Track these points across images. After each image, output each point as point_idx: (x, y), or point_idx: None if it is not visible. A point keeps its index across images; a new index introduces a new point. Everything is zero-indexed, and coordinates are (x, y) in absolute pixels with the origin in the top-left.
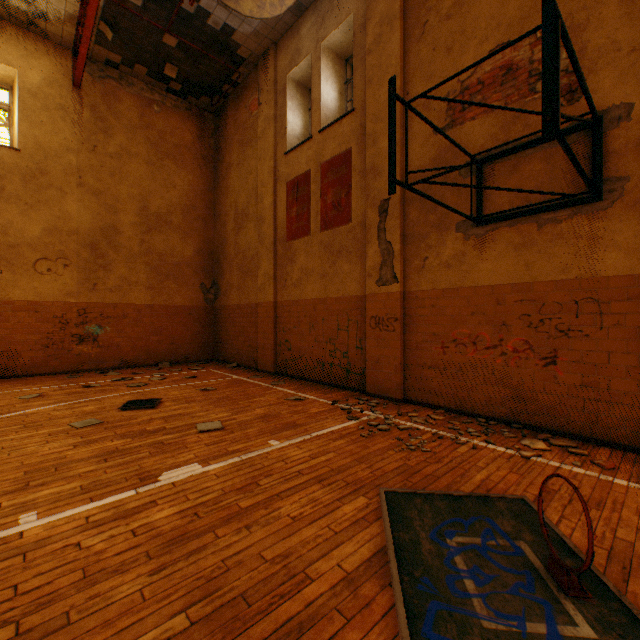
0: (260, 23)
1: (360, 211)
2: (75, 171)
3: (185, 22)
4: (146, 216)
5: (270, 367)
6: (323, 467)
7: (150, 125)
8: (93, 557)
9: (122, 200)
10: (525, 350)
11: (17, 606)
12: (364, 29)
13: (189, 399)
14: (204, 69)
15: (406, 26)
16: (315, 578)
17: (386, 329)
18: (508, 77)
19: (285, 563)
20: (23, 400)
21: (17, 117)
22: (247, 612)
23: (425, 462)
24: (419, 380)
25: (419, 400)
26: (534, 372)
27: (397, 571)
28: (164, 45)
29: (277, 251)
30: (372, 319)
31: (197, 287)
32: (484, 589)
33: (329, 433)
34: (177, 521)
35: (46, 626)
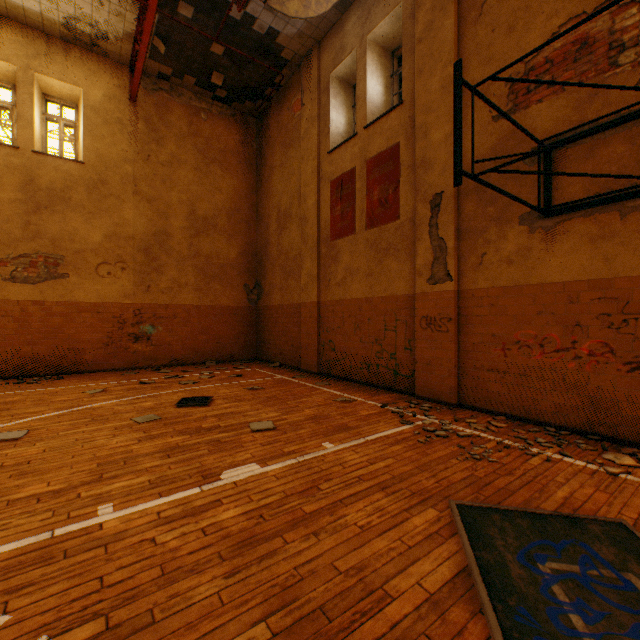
0: (304, 23)
1: (409, 207)
2: (131, 180)
3: (232, 29)
4: (194, 220)
5: (313, 367)
6: (383, 474)
7: (198, 133)
8: (168, 554)
9: (172, 206)
10: (604, 353)
11: (104, 599)
12: (413, 18)
13: (238, 398)
14: (248, 74)
15: (461, 9)
16: (395, 596)
17: (438, 330)
18: (583, 52)
19: (360, 577)
20: (89, 394)
21: (82, 132)
22: (328, 628)
23: (494, 474)
24: (476, 384)
25: (476, 405)
26: (615, 378)
27: (487, 597)
28: (211, 54)
29: (320, 251)
30: (423, 319)
31: (241, 288)
32: (596, 628)
33: (384, 437)
34: (244, 522)
35: (133, 622)
